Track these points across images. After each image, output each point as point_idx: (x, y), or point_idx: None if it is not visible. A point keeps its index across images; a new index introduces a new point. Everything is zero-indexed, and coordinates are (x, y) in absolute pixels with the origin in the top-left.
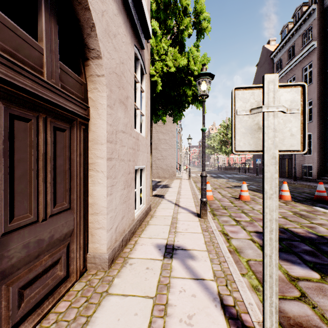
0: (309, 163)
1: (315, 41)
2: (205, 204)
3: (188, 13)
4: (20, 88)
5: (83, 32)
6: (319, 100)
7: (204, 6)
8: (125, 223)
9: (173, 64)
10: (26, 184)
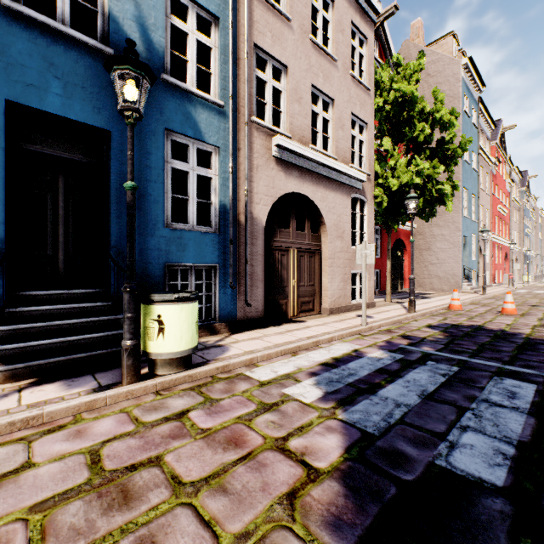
0: None
1: None
2: (412, 302)
3: (424, 115)
4: (302, 248)
5: (319, 217)
6: None
7: (440, 105)
8: (342, 301)
9: (398, 181)
10: (302, 274)
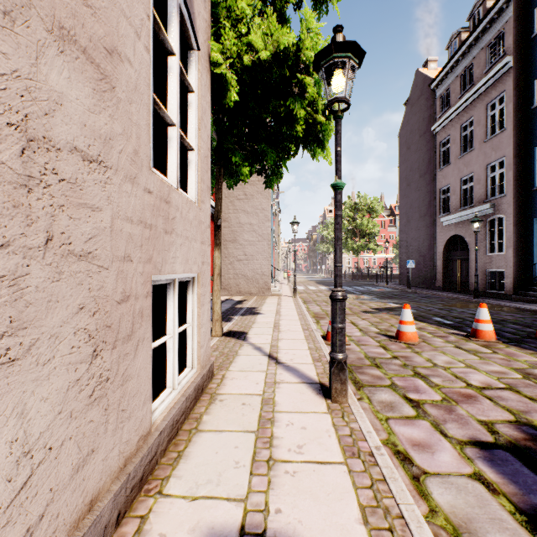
0: (500, 267)
1: (511, 56)
2: (343, 368)
3: None
4: None
5: None
6: (516, 159)
7: None
8: (102, 470)
9: (266, 45)
10: None
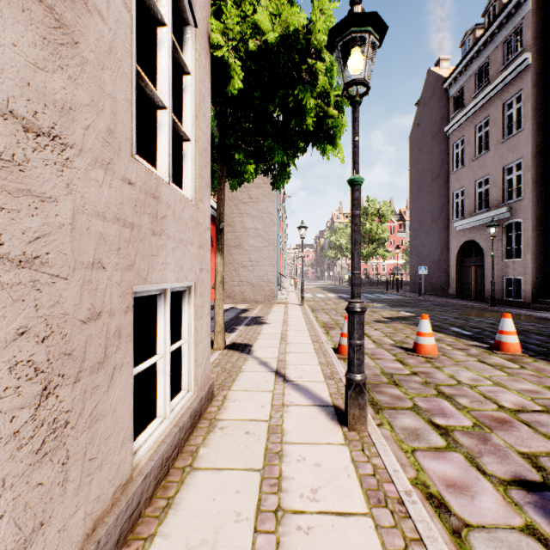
0: (517, 273)
1: (530, 52)
2: (362, 391)
3: None
4: None
5: None
6: (535, 160)
7: None
8: (58, 545)
9: (273, 27)
10: None
